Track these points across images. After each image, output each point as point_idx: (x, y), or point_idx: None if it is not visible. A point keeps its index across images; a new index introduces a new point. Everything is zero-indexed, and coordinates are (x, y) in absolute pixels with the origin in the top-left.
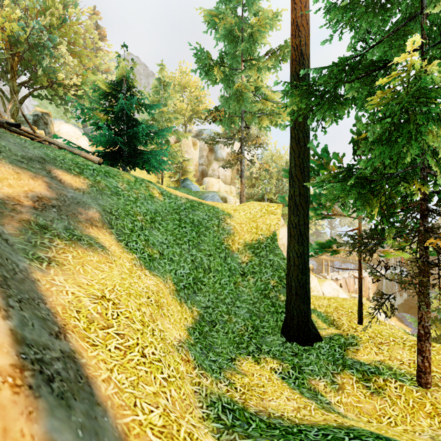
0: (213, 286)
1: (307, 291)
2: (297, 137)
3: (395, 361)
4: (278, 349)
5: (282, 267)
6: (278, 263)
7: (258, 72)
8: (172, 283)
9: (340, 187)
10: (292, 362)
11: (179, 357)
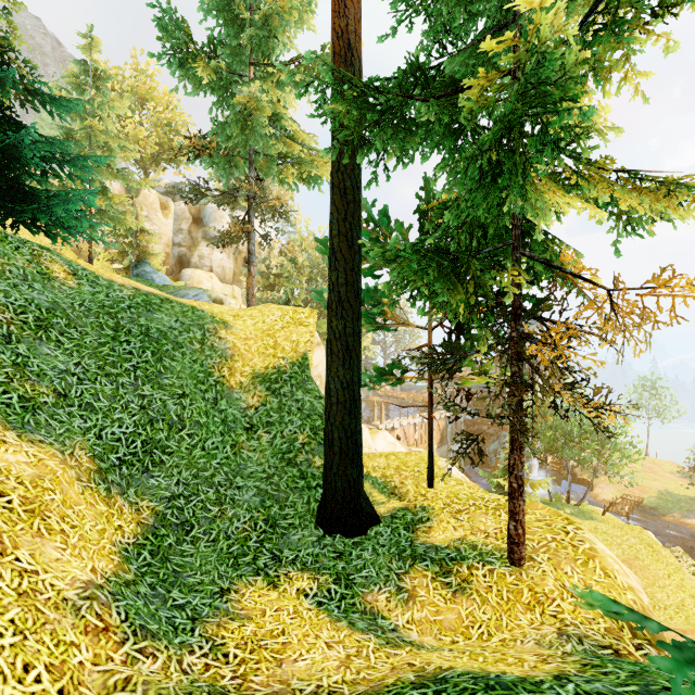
0: (190, 455)
1: (358, 444)
2: (342, 185)
3: (479, 534)
4: (311, 552)
5: (318, 411)
6: (310, 405)
7: (279, 88)
8: (88, 456)
9: (414, 258)
10: (335, 570)
11: (77, 629)
